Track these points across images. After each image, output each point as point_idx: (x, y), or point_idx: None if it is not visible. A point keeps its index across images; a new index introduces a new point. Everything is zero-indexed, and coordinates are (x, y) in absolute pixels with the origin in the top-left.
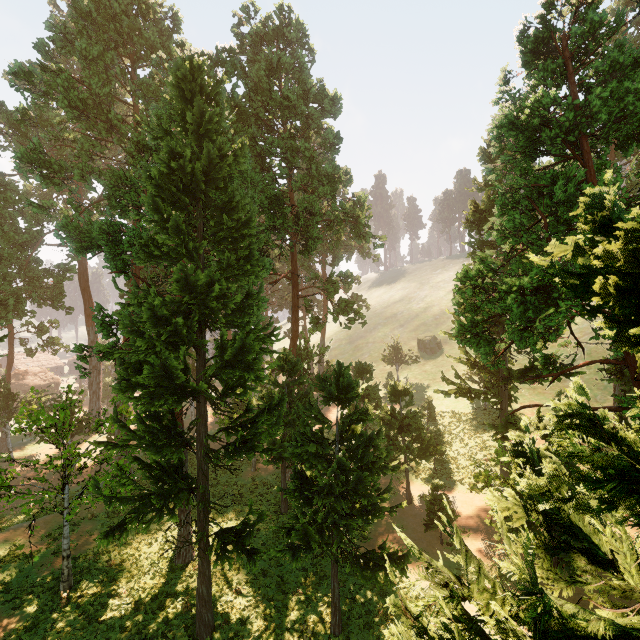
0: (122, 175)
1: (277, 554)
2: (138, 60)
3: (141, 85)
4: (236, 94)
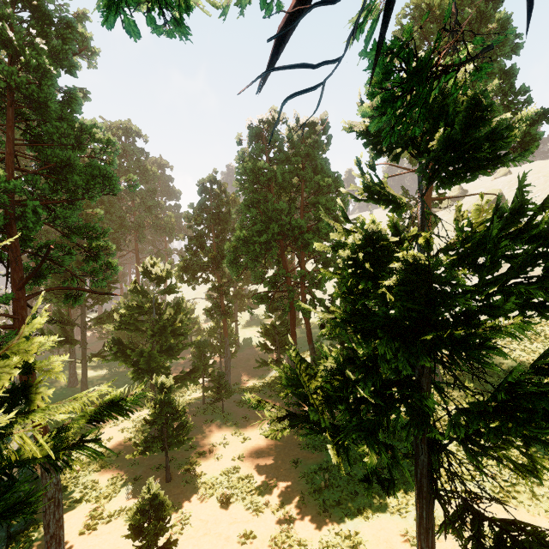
0: None
1: None
2: None
3: None
4: None
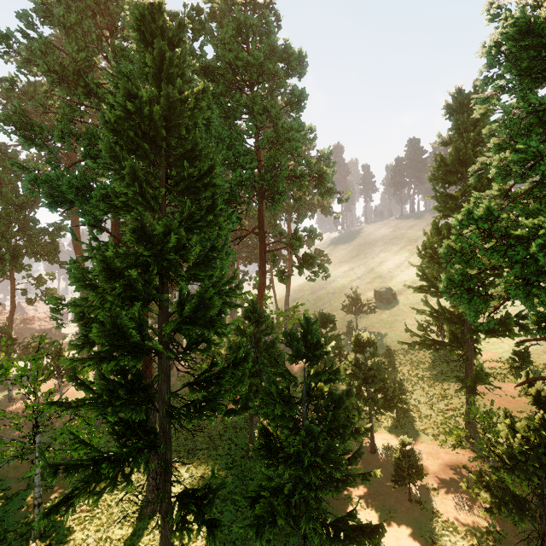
0: (95, 134)
1: (239, 530)
2: (116, 30)
3: (115, 49)
4: (204, 52)
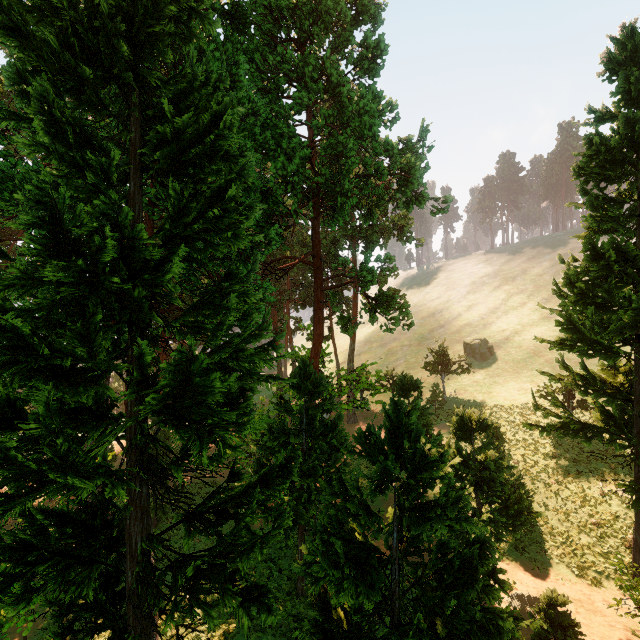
0: None
1: None
2: None
3: None
4: None
